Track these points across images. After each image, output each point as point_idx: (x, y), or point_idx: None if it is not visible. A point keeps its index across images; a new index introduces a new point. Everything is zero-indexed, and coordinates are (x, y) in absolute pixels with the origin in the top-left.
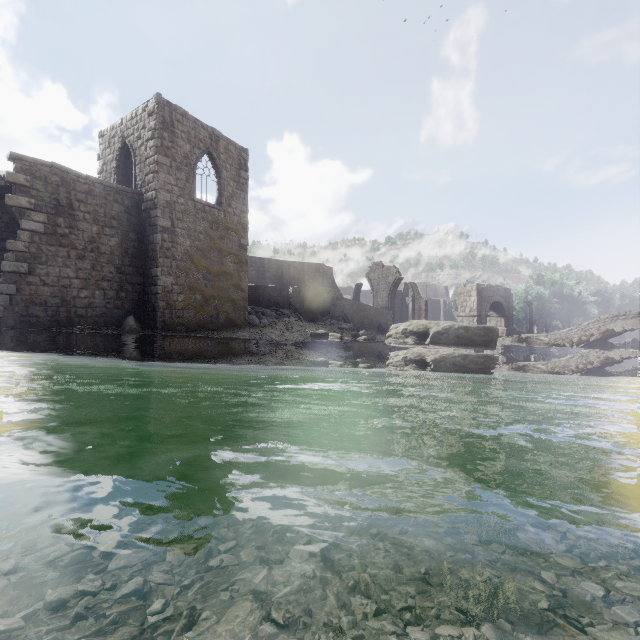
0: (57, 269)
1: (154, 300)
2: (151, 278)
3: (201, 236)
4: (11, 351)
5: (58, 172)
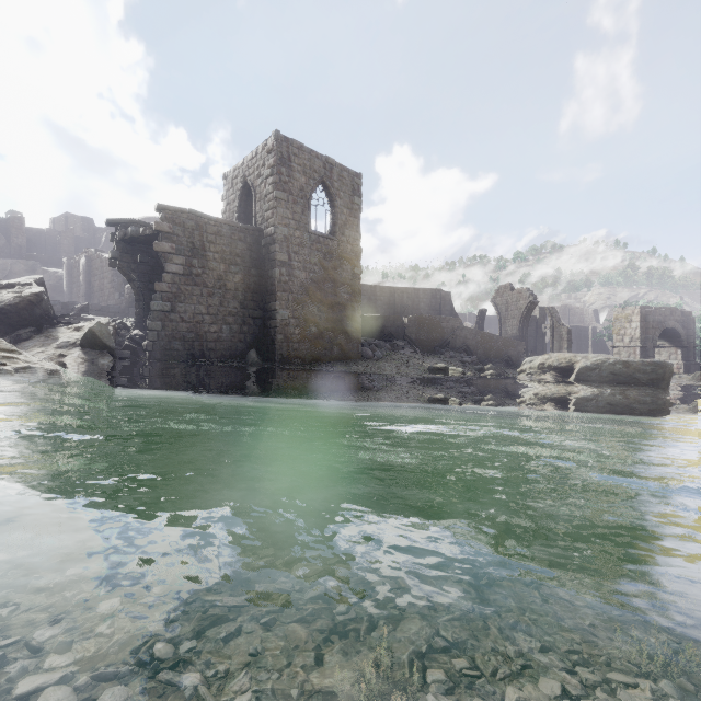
0: (192, 306)
1: (273, 333)
2: (270, 312)
3: (316, 268)
4: (161, 382)
5: (193, 217)
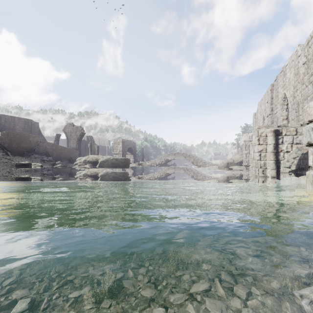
0: None
1: None
2: None
3: None
4: None
5: None
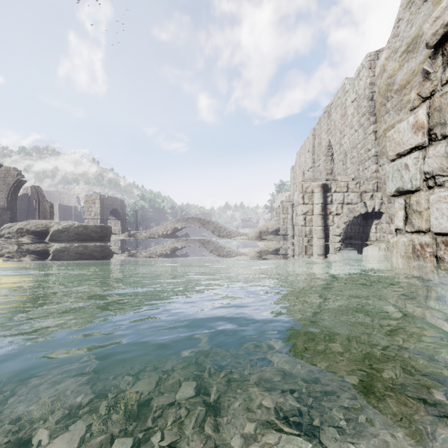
0: None
1: None
2: None
3: None
4: None
5: None
